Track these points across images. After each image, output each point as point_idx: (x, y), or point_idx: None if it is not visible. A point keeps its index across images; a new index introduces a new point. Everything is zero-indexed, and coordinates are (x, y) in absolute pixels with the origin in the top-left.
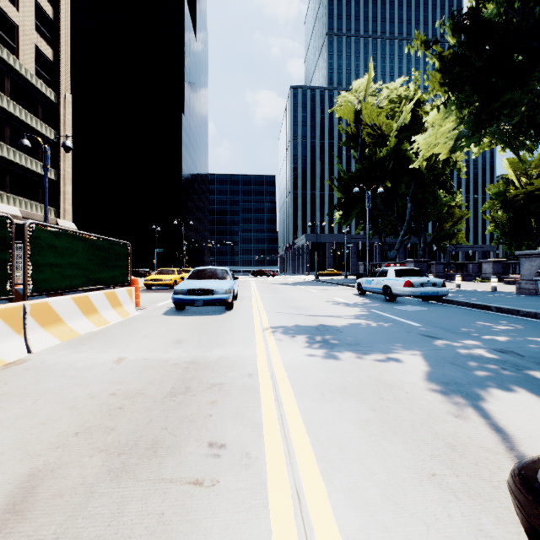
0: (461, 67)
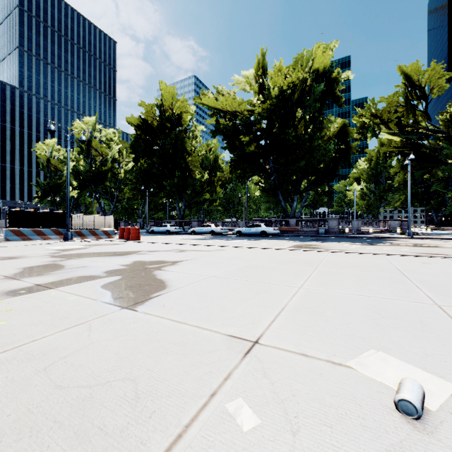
0: (78, 180)
